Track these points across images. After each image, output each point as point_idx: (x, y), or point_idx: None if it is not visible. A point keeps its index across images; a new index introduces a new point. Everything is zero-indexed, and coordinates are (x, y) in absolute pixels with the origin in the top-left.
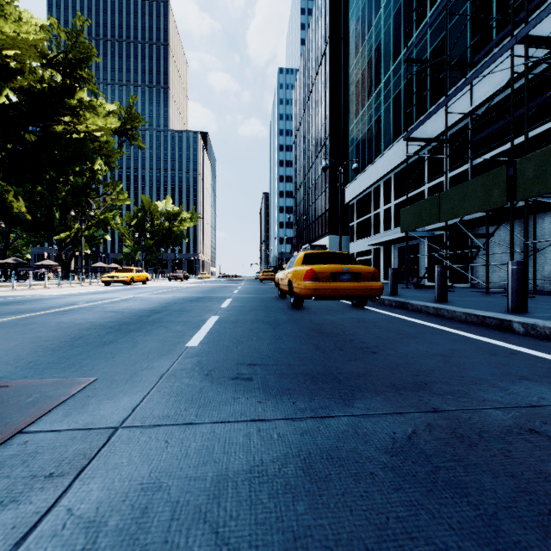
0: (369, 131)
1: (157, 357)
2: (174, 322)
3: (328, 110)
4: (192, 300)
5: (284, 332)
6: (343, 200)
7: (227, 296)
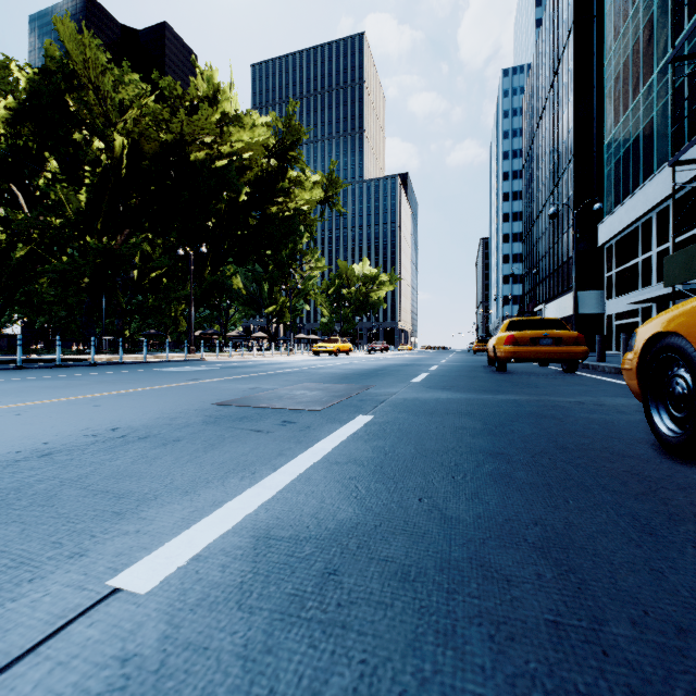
0: (635, 143)
1: (398, 383)
2: (397, 374)
3: (572, 122)
4: (403, 365)
5: (478, 380)
6: (595, 241)
7: (434, 364)
